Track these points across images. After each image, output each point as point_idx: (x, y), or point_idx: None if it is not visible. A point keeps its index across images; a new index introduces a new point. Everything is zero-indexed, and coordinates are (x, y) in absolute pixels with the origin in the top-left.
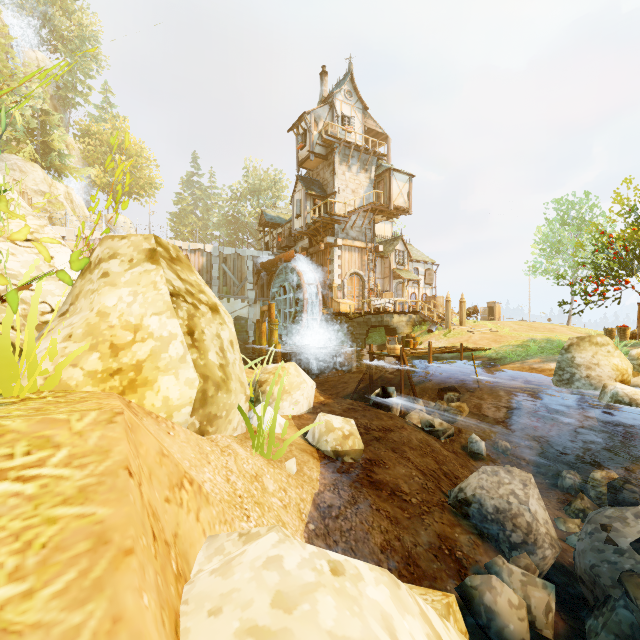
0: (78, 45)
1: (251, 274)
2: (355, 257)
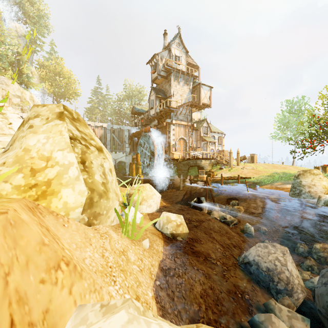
0: (37, 20)
1: (127, 139)
2: (182, 130)
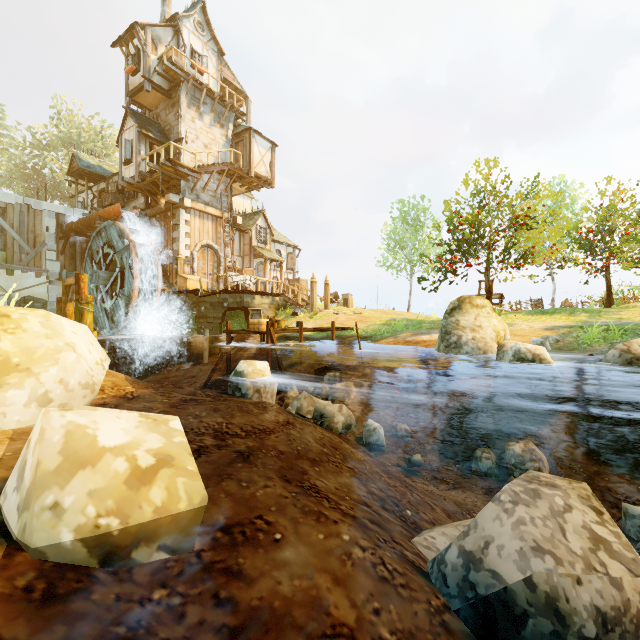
0: None
1: (53, 238)
2: (208, 226)
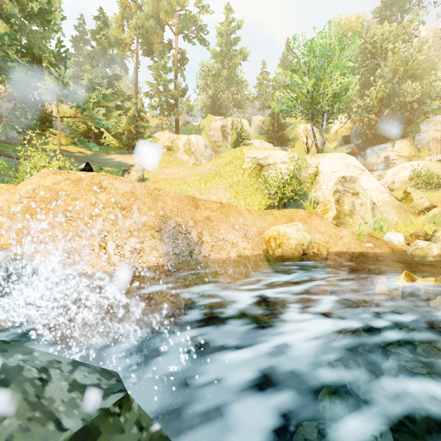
0: None
1: None
2: None
